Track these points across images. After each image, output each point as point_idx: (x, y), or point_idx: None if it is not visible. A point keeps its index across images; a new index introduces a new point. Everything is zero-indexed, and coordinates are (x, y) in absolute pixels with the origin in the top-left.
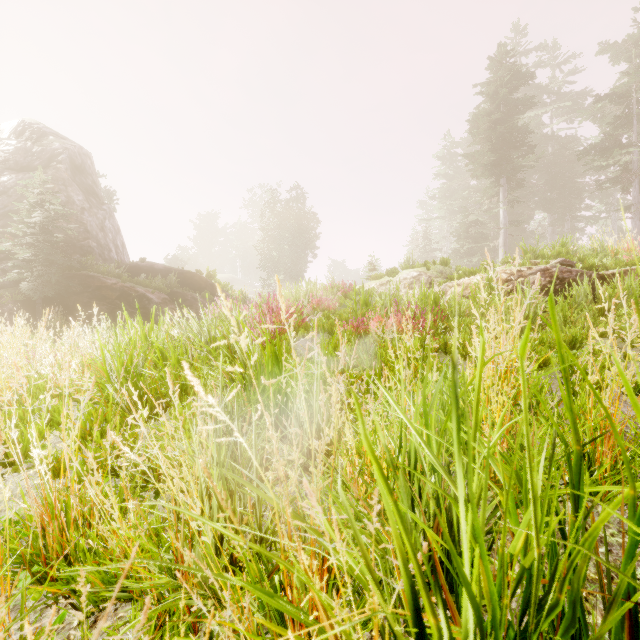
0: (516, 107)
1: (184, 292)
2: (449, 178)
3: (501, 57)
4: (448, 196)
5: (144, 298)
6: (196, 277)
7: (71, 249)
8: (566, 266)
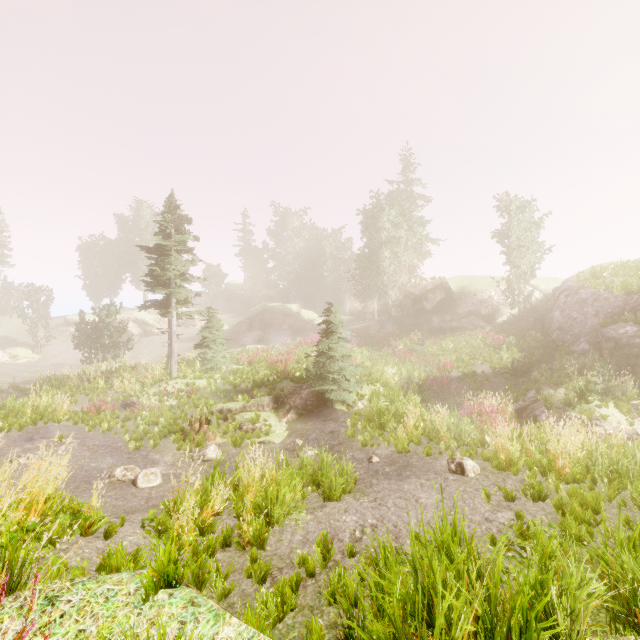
0: None
1: None
2: None
3: None
4: None
5: None
6: None
7: None
8: None
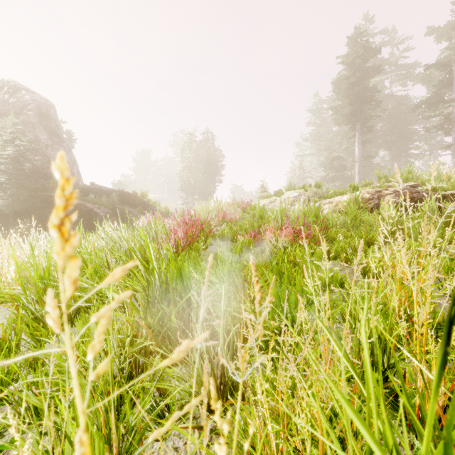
0: (367, 73)
1: (123, 207)
2: (317, 126)
3: (356, 36)
4: (317, 139)
5: (92, 212)
6: (132, 196)
7: (37, 175)
8: (414, 188)
